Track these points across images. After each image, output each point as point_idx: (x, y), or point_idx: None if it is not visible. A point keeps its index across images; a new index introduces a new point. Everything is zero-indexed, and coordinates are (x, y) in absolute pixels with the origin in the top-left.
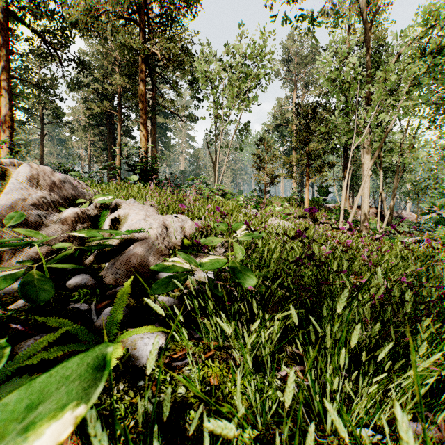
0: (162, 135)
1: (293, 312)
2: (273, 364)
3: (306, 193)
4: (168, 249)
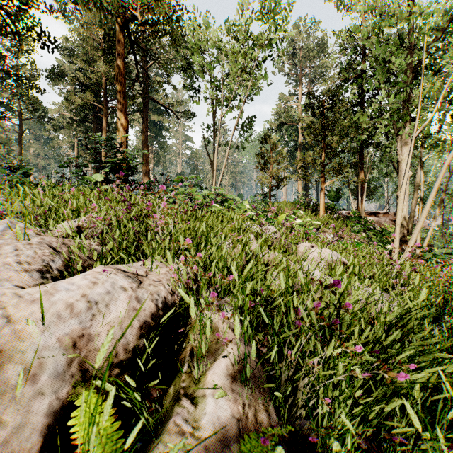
0: (157, 134)
1: None
2: None
3: (321, 198)
4: None
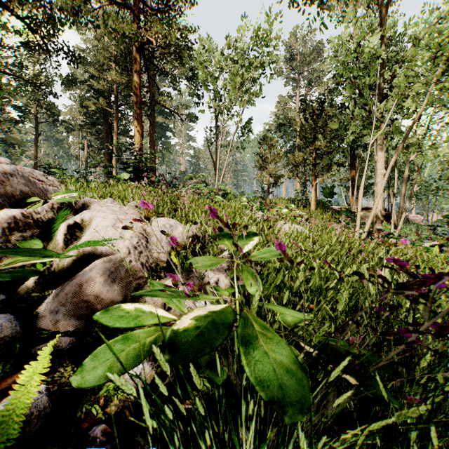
0: (161, 135)
1: None
2: None
3: (312, 194)
4: (147, 267)
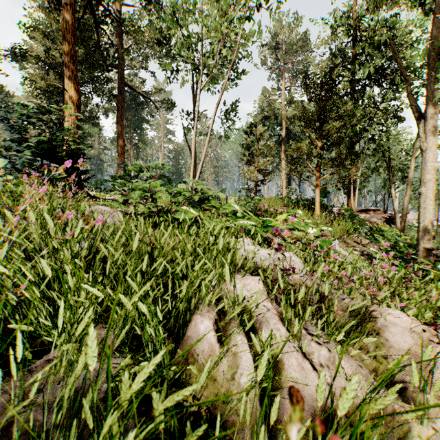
0: (136, 126)
1: None
2: None
3: (317, 195)
4: None
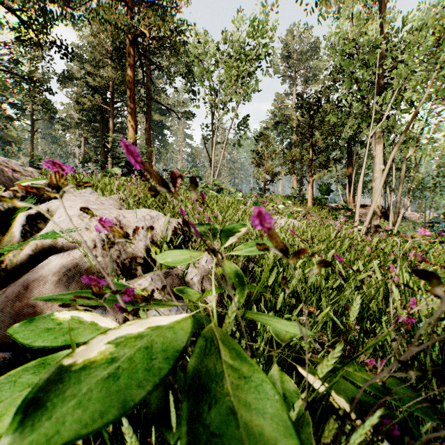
0: (158, 133)
1: None
2: None
3: (309, 191)
4: (118, 264)
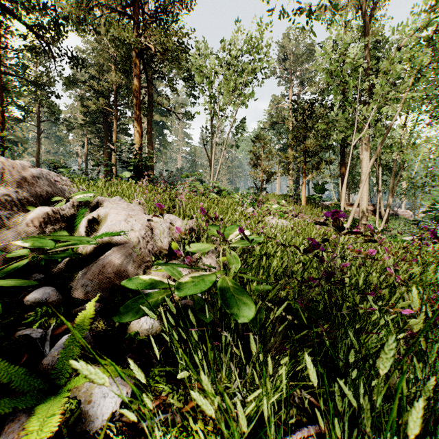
0: (159, 132)
1: (311, 366)
2: (277, 421)
3: (303, 190)
4: (152, 254)
